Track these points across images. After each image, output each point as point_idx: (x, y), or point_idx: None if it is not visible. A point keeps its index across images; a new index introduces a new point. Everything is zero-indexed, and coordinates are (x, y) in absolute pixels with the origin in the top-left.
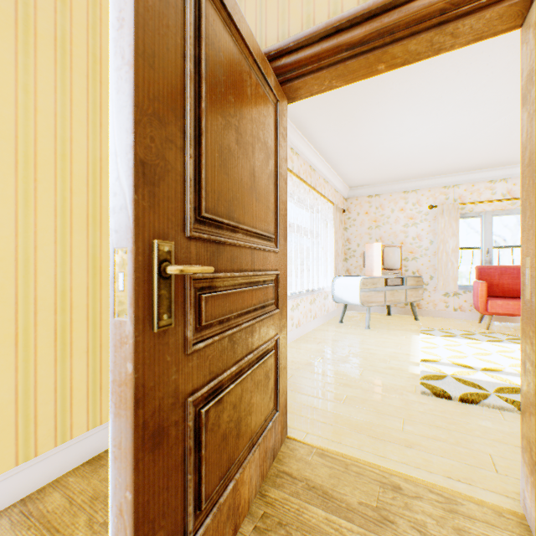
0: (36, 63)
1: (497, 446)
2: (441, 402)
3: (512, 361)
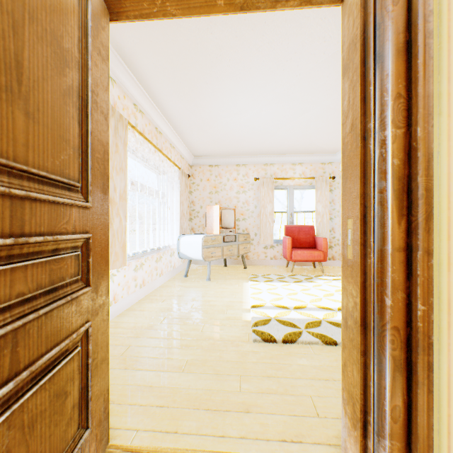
0: None
1: (314, 385)
2: (270, 347)
3: (311, 297)
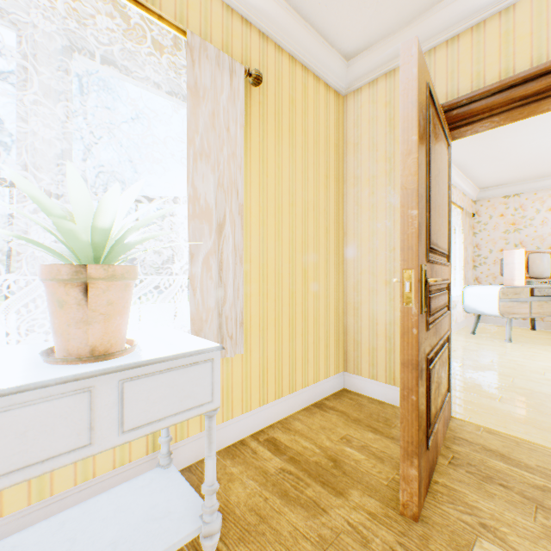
0: (282, 148)
1: None
2: None
3: None
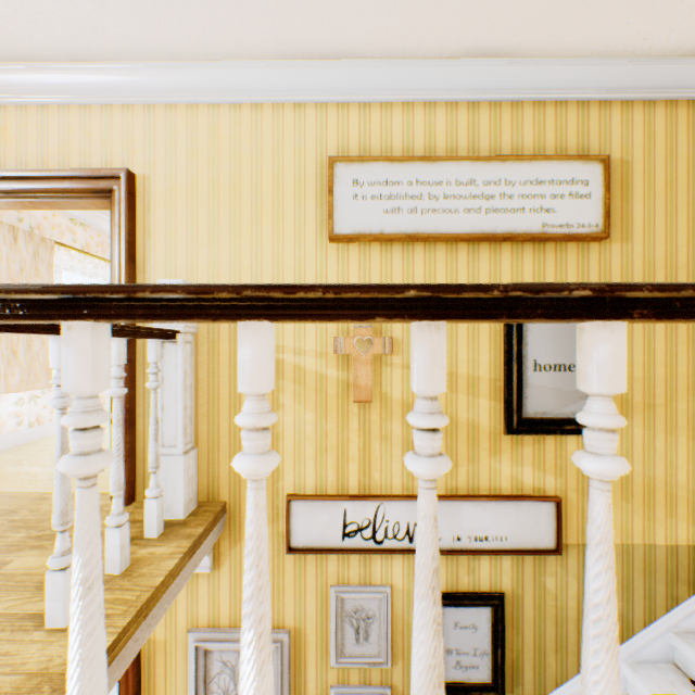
0: None
1: None
2: None
3: None
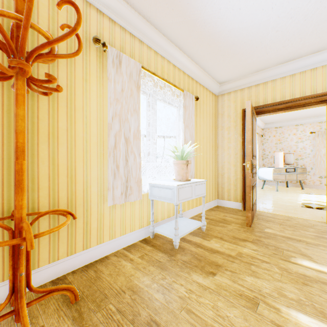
0: (200, 119)
1: (324, 216)
2: (308, 209)
3: None
